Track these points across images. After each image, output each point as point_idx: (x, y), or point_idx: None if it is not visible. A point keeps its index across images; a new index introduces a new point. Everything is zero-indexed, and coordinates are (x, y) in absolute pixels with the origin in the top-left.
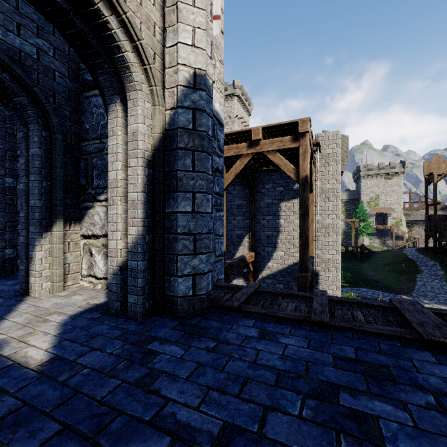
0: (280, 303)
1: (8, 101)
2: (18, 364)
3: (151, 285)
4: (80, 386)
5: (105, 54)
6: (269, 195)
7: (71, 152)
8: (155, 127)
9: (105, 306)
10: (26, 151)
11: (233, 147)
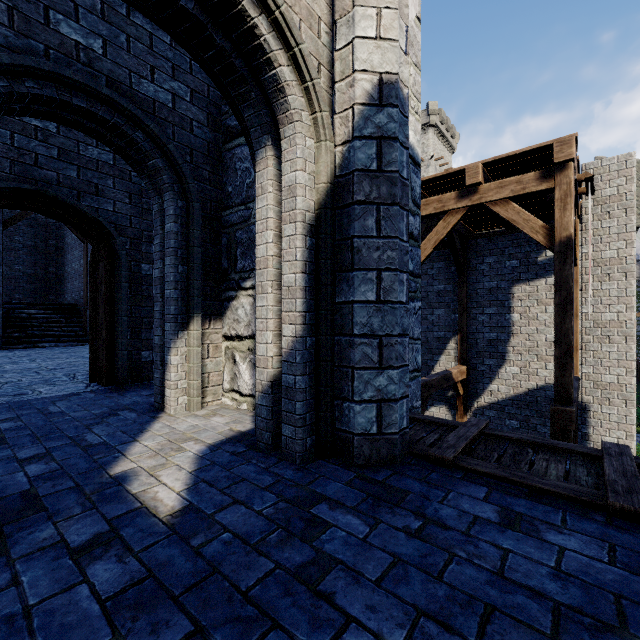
0: (531, 460)
1: (142, 167)
2: (146, 508)
3: (314, 412)
4: (219, 561)
5: (251, 79)
6: (493, 275)
7: (211, 225)
8: (320, 174)
9: (251, 436)
10: (161, 229)
11: (433, 200)
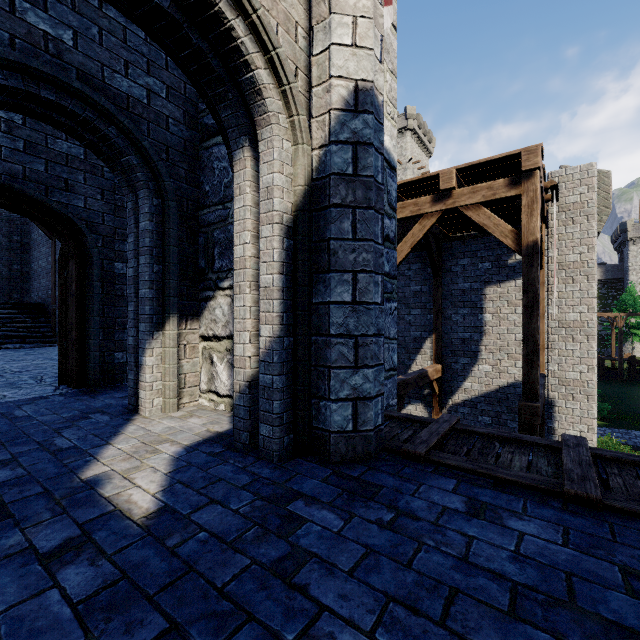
0: (498, 453)
1: (115, 164)
2: (120, 511)
3: (291, 411)
4: (194, 559)
5: (228, 79)
6: (466, 276)
7: (188, 224)
8: (297, 177)
9: (229, 437)
10: (136, 227)
11: (409, 203)
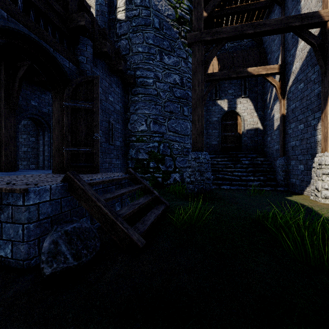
0: None
1: None
2: None
3: None
4: None
5: None
6: None
7: None
8: None
9: None
10: None
11: None
